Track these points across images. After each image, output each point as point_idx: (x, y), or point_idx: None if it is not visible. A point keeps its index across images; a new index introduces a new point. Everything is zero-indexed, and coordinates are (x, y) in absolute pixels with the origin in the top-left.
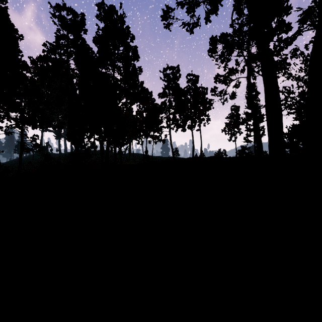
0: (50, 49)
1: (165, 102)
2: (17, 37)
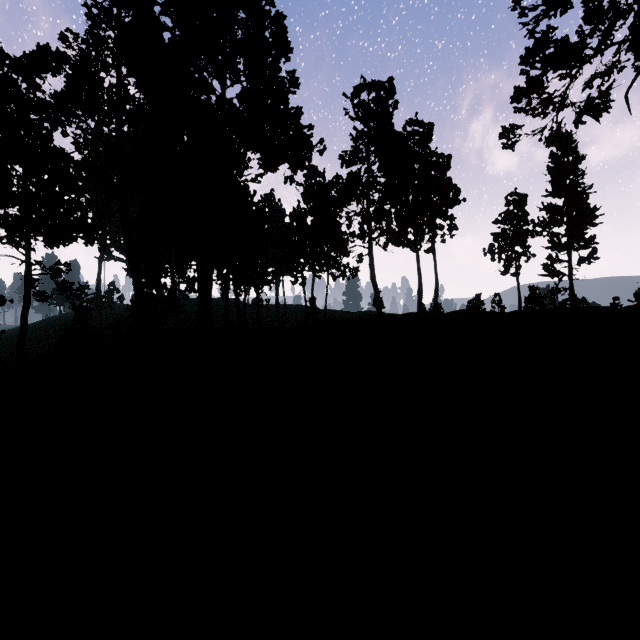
0: (79, 50)
1: (358, 175)
2: None
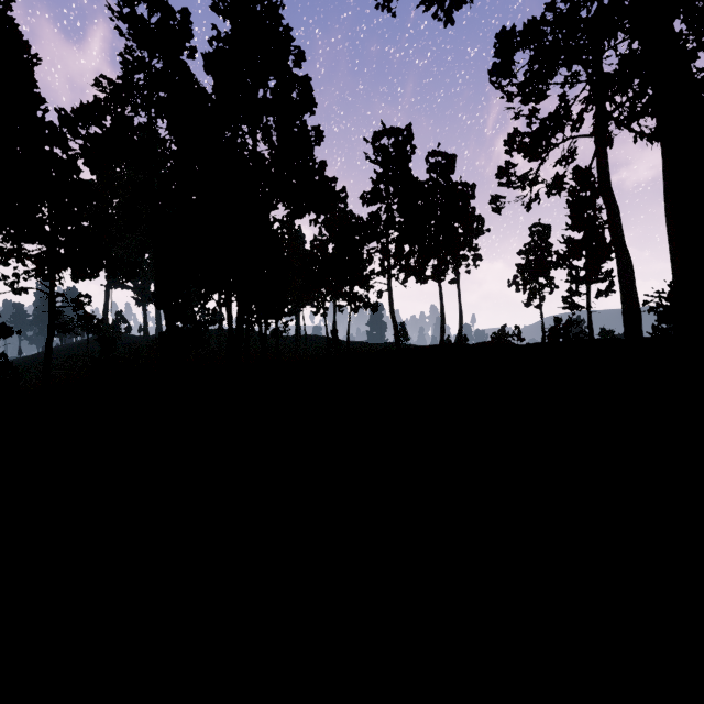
0: (111, 93)
1: (379, 215)
2: (27, 61)
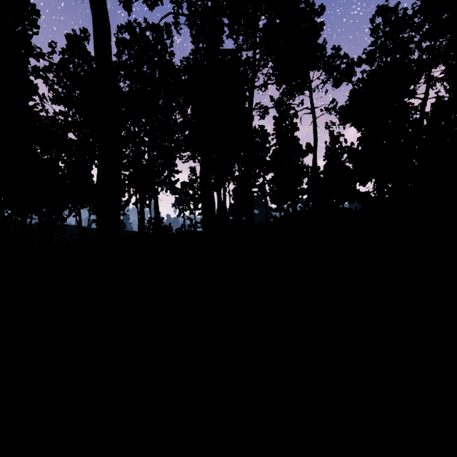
0: None
1: None
2: None
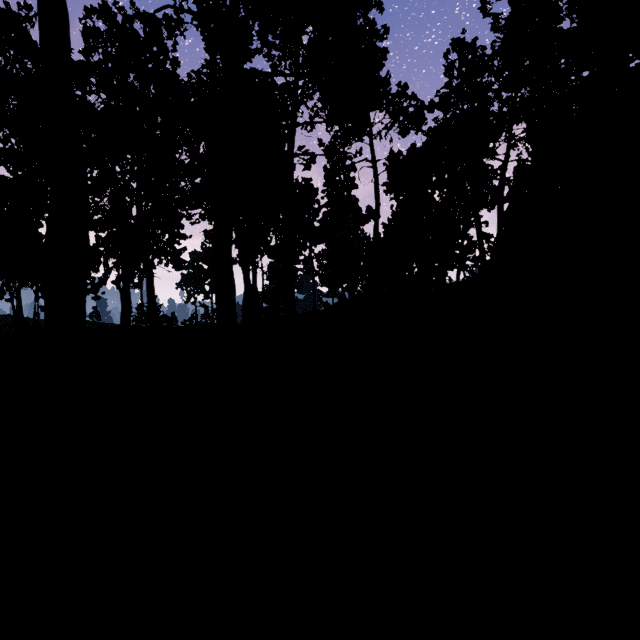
0: None
1: None
2: None
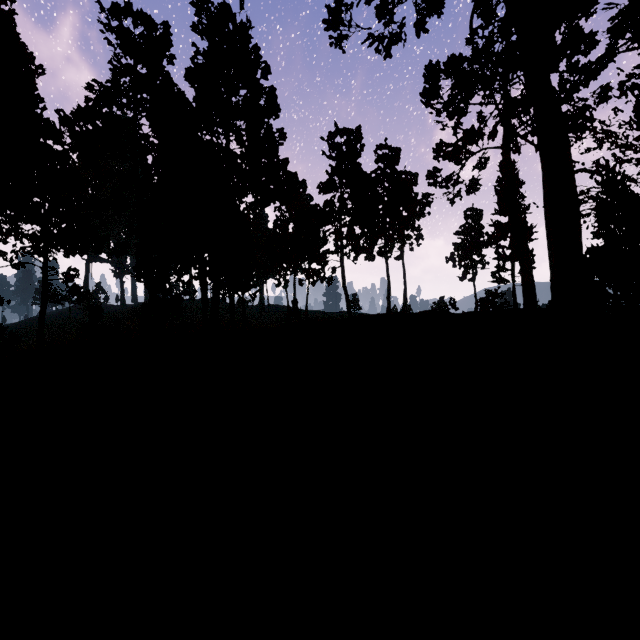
0: (101, 94)
1: (333, 202)
2: (33, 71)
